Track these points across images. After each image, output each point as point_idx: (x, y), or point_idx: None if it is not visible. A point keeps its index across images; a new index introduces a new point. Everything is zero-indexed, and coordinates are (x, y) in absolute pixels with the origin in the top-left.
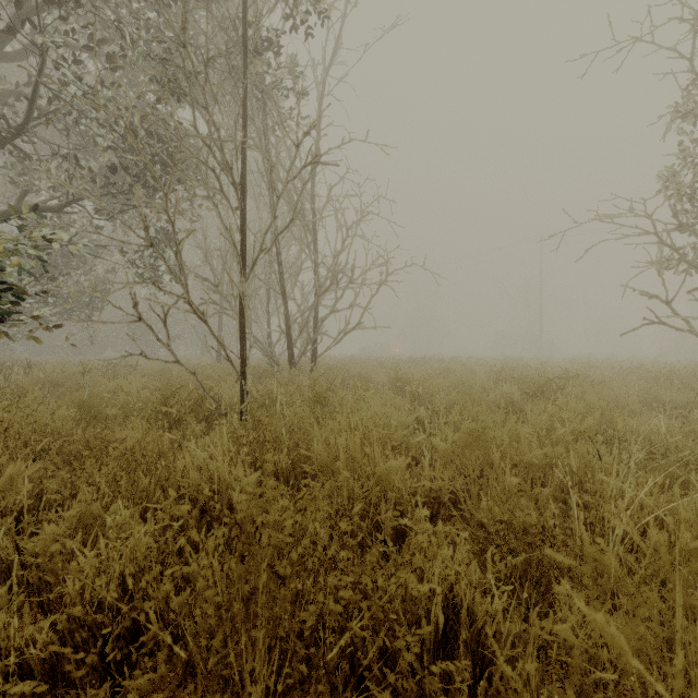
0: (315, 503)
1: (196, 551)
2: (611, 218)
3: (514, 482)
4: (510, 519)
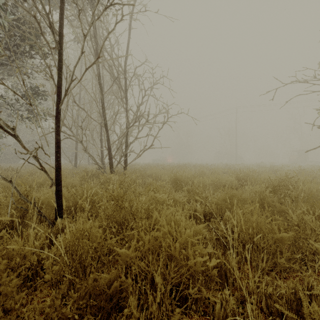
0: None
1: None
2: (305, 80)
3: None
4: None
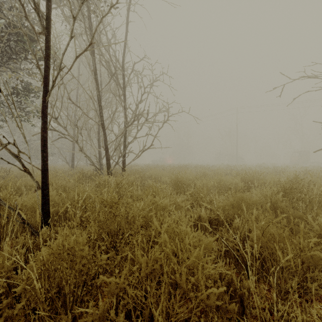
0: None
1: None
2: (315, 75)
3: None
4: None
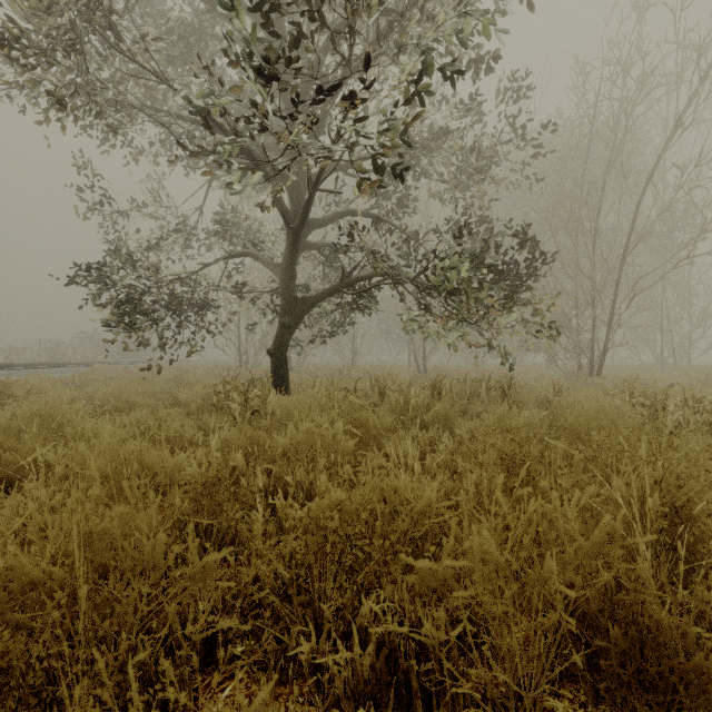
0: None
1: None
2: None
3: None
4: None
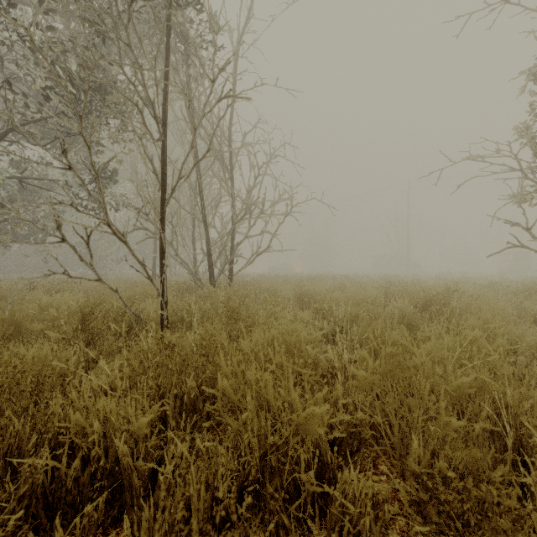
0: (217, 459)
1: (76, 510)
2: (482, 158)
3: (452, 423)
4: (478, 498)
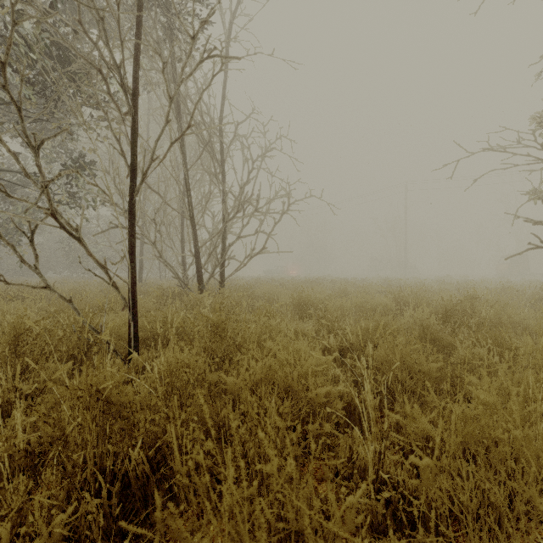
0: None
1: None
2: (502, 148)
3: None
4: None
